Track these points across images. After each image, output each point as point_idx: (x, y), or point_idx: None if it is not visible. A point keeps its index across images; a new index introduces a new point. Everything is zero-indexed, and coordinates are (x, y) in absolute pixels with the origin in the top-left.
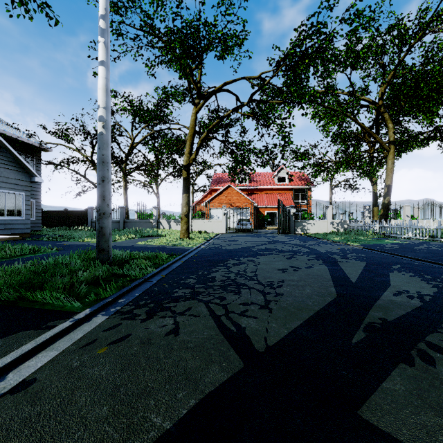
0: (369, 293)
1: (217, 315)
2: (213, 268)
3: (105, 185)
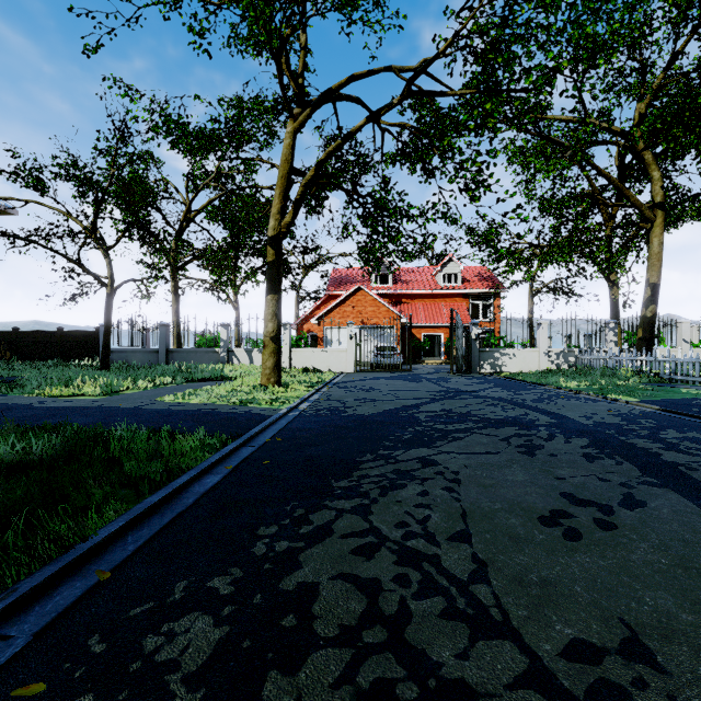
0: None
1: None
2: (315, 507)
3: None
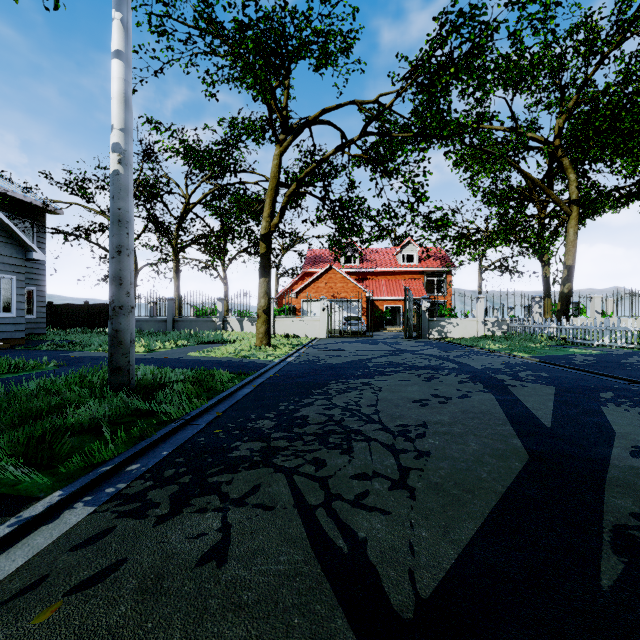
0: (587, 452)
1: (309, 507)
2: (305, 398)
3: (123, 260)
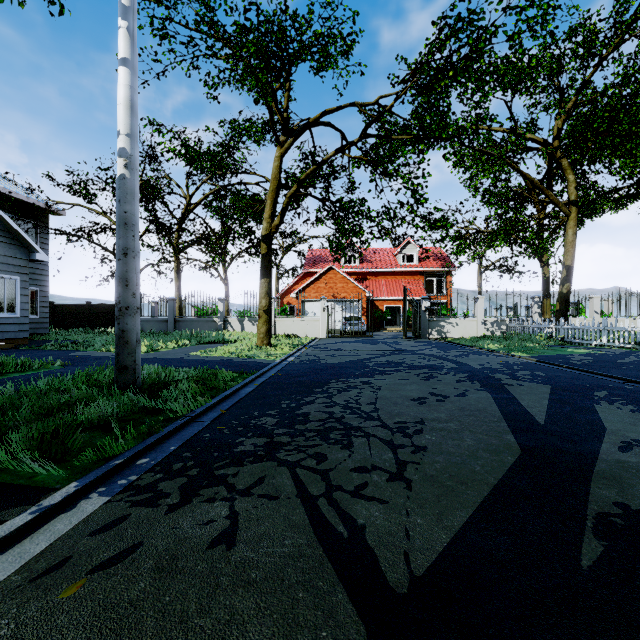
0: (577, 447)
1: (311, 497)
2: (306, 396)
3: (129, 262)
